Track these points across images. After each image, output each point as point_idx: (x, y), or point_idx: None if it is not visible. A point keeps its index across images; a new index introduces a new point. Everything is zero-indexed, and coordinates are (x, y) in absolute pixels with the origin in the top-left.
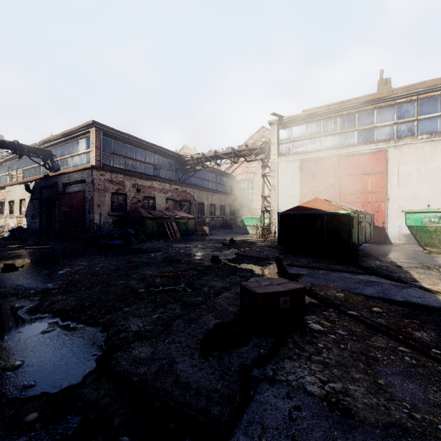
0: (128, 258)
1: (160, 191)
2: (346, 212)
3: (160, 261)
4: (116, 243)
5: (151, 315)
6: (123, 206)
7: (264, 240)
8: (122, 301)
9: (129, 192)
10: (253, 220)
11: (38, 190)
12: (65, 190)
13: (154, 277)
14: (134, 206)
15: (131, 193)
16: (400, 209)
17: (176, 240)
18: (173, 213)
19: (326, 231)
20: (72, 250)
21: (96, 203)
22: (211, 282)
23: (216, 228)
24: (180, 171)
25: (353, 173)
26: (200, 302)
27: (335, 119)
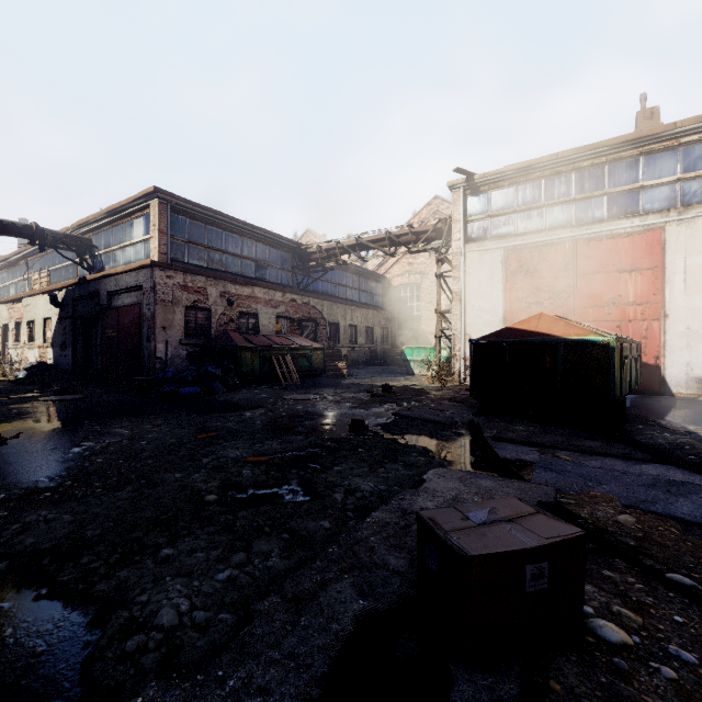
0: (203, 421)
1: (267, 303)
2: (601, 339)
3: (259, 428)
4: (188, 392)
5: (215, 573)
6: (205, 329)
7: (441, 386)
8: (164, 526)
9: (215, 306)
10: (422, 352)
11: (71, 303)
12: (112, 303)
13: (240, 464)
14: (222, 329)
15: (219, 307)
16: (688, 332)
17: (291, 386)
18: (287, 341)
19: (561, 373)
20: (116, 404)
21: (160, 324)
22: (349, 478)
23: (358, 364)
24: (300, 271)
25: (600, 270)
26: (326, 532)
27: (567, 176)
